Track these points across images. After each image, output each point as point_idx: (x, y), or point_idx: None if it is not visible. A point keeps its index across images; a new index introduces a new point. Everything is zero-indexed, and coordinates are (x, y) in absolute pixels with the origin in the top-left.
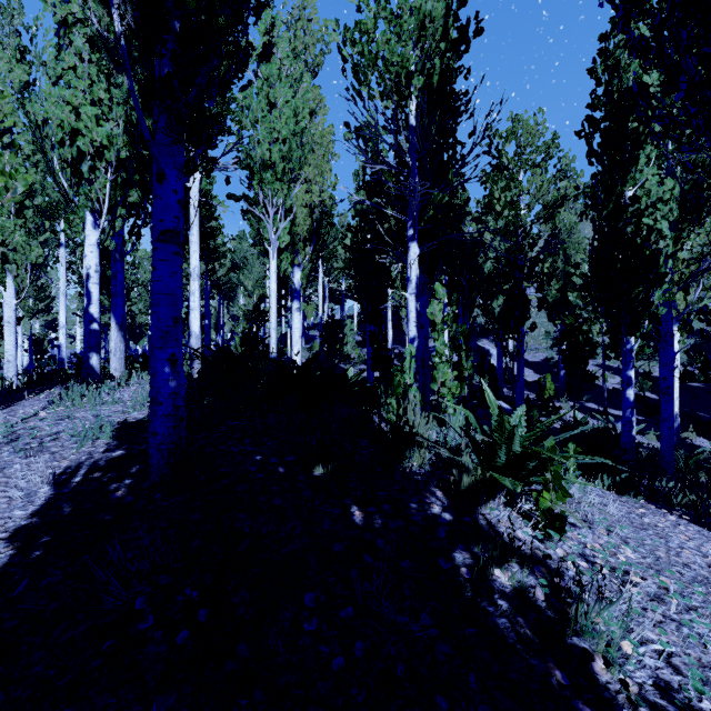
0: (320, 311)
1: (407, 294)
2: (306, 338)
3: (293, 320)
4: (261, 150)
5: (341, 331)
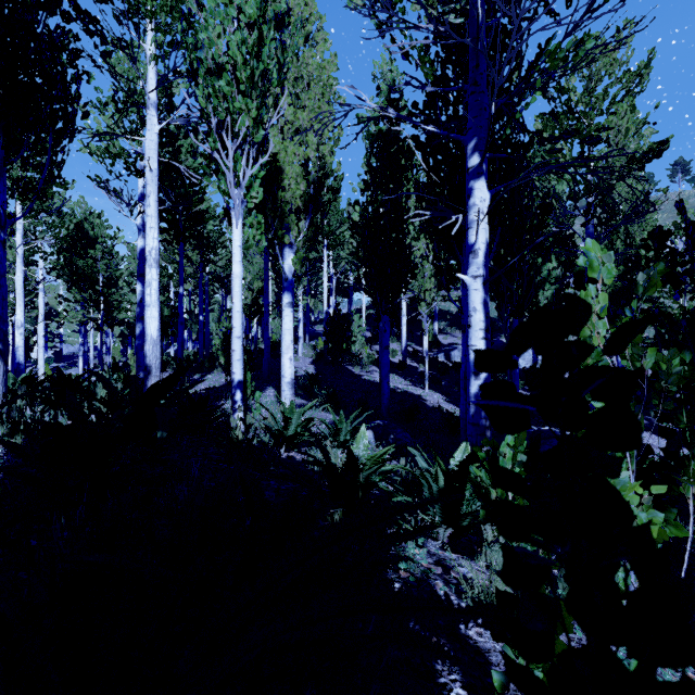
0: (325, 305)
1: (466, 278)
2: (310, 334)
3: (283, 319)
4: (208, 36)
5: (348, 329)
